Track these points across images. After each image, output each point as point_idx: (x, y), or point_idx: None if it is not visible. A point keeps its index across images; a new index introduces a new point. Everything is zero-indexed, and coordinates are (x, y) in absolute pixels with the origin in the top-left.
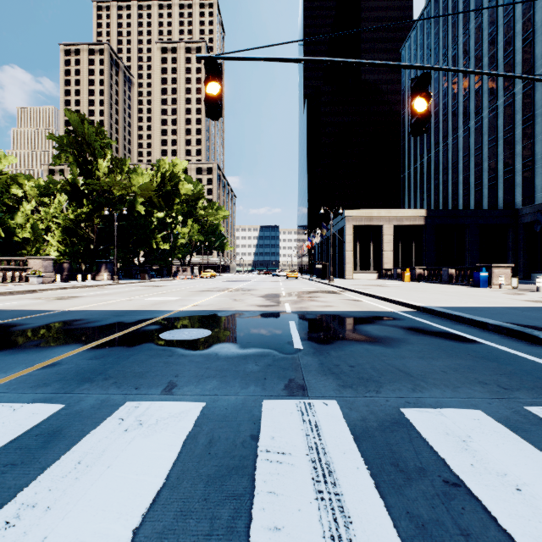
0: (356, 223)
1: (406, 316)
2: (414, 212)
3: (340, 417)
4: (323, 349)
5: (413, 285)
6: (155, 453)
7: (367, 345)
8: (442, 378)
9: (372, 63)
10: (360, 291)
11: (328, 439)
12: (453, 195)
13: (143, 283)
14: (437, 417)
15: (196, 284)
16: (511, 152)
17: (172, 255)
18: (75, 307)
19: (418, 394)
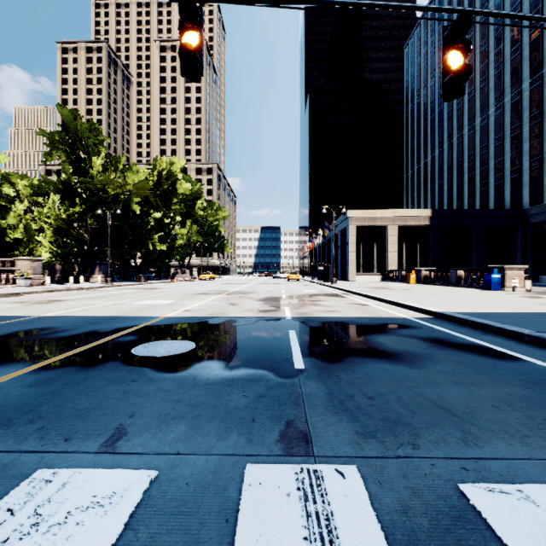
0: (360, 223)
1: (421, 323)
2: (419, 212)
3: (367, 504)
4: (330, 370)
5: (420, 288)
6: None
7: (384, 363)
8: (498, 418)
9: (393, 5)
10: (365, 294)
11: None
12: (458, 195)
13: (138, 285)
14: (522, 504)
15: (193, 287)
16: (518, 151)
17: (170, 256)
18: (51, 313)
19: (475, 450)
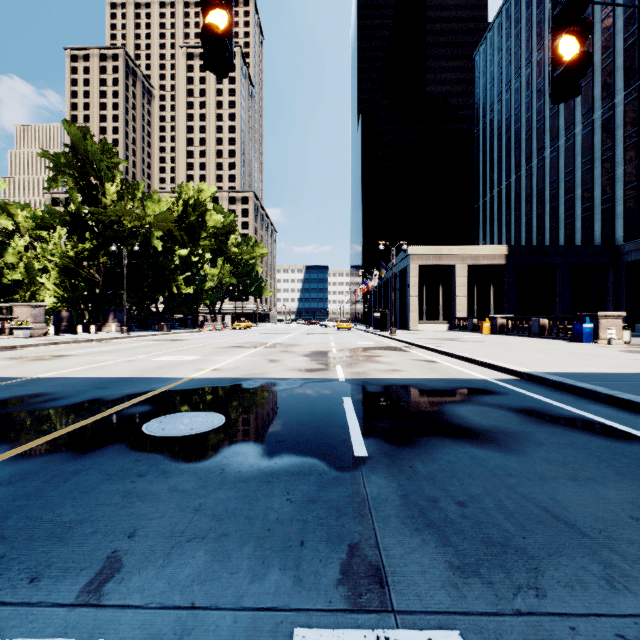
0: (423, 262)
1: (507, 387)
2: (493, 248)
3: None
4: (401, 457)
5: (497, 339)
6: None
7: (471, 447)
8: None
9: None
10: (432, 348)
11: None
12: (538, 228)
13: (160, 336)
14: None
15: (225, 338)
16: (610, 176)
17: (198, 301)
18: (49, 373)
19: (629, 600)
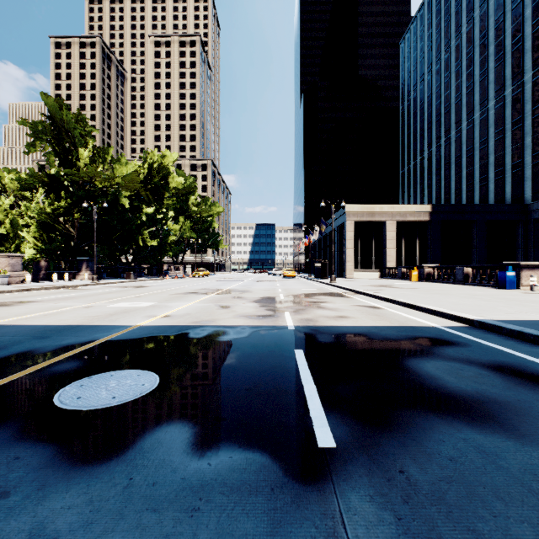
0: (358, 218)
1: (463, 337)
2: (419, 207)
3: None
4: (382, 450)
5: (427, 286)
6: None
7: (467, 428)
8: None
9: None
10: (372, 294)
11: None
12: (456, 190)
13: (126, 283)
14: None
15: (184, 285)
16: (520, 145)
17: (162, 253)
18: None
19: None
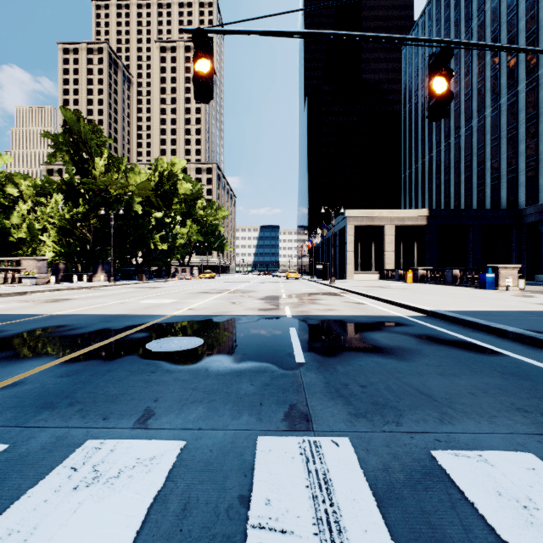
0: (358, 223)
1: (414, 321)
2: (416, 212)
3: (356, 464)
4: (328, 363)
5: (417, 287)
6: (105, 531)
7: (377, 357)
8: (472, 403)
9: (384, 36)
10: (363, 293)
11: (342, 503)
12: (455, 195)
13: (140, 284)
14: (480, 464)
15: (194, 286)
16: (514, 151)
17: (170, 255)
18: (63, 311)
19: (448, 427)
